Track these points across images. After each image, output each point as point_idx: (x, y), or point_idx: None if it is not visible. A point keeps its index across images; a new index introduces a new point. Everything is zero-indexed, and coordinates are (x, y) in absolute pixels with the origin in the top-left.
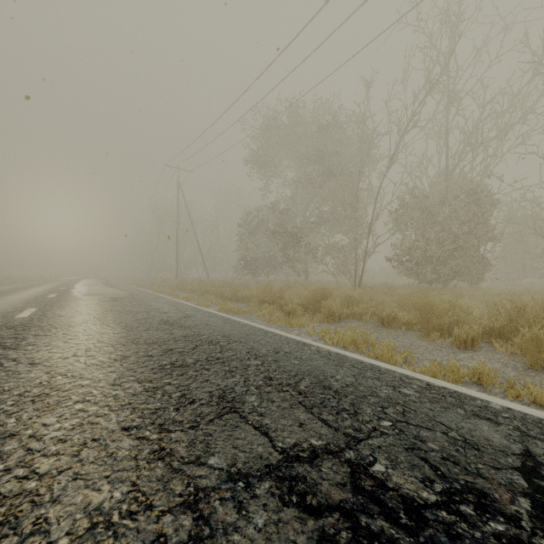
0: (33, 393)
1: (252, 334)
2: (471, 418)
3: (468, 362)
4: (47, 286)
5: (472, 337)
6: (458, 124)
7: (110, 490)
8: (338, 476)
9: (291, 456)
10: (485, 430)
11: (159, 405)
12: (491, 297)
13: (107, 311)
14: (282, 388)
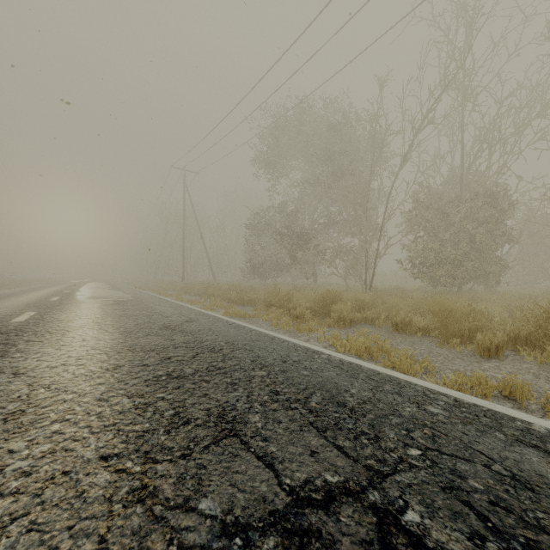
0: (7, 410)
1: (258, 340)
2: (514, 445)
3: (495, 373)
4: (52, 288)
5: (496, 345)
6: (473, 121)
7: (70, 548)
8: (362, 529)
9: (302, 499)
10: (535, 462)
11: (148, 425)
12: (511, 300)
13: (107, 315)
14: (290, 405)
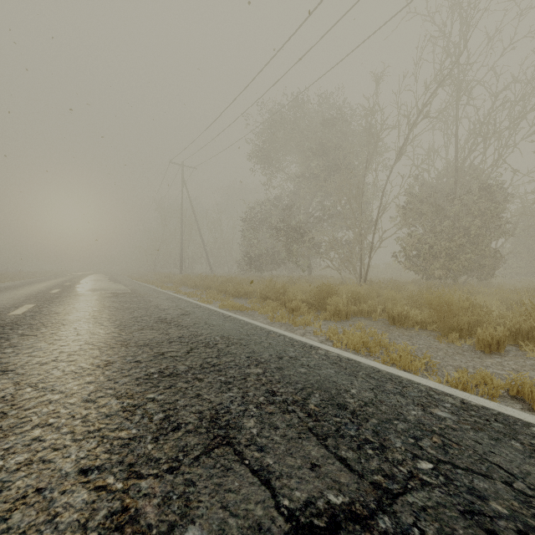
0: None
1: (254, 334)
2: (534, 457)
3: (498, 369)
4: (53, 281)
5: (498, 340)
6: (468, 114)
7: None
8: None
9: (303, 526)
10: None
11: (134, 432)
12: (508, 293)
13: (104, 308)
14: (287, 408)
